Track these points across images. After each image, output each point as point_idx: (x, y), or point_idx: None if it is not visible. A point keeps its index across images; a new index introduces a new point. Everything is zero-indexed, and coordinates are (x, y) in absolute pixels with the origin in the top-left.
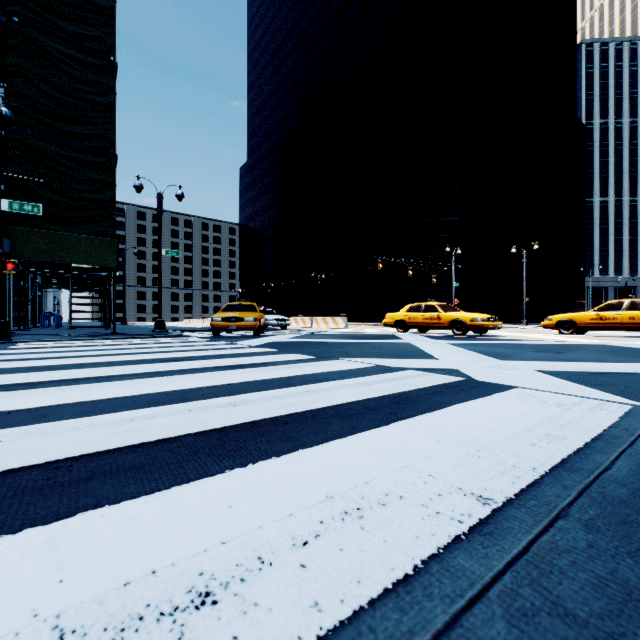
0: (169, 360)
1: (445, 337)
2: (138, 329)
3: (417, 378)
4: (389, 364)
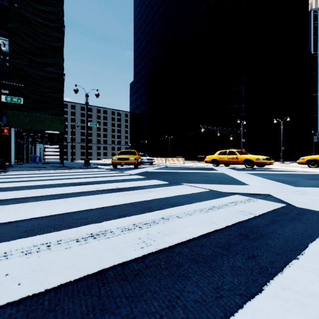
0: (78, 184)
1: (241, 169)
2: (76, 164)
3: (246, 203)
4: (218, 189)
